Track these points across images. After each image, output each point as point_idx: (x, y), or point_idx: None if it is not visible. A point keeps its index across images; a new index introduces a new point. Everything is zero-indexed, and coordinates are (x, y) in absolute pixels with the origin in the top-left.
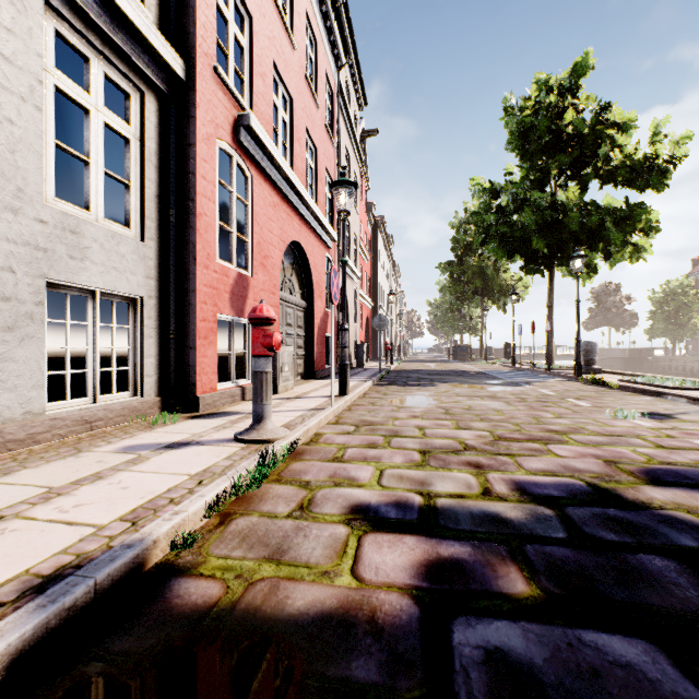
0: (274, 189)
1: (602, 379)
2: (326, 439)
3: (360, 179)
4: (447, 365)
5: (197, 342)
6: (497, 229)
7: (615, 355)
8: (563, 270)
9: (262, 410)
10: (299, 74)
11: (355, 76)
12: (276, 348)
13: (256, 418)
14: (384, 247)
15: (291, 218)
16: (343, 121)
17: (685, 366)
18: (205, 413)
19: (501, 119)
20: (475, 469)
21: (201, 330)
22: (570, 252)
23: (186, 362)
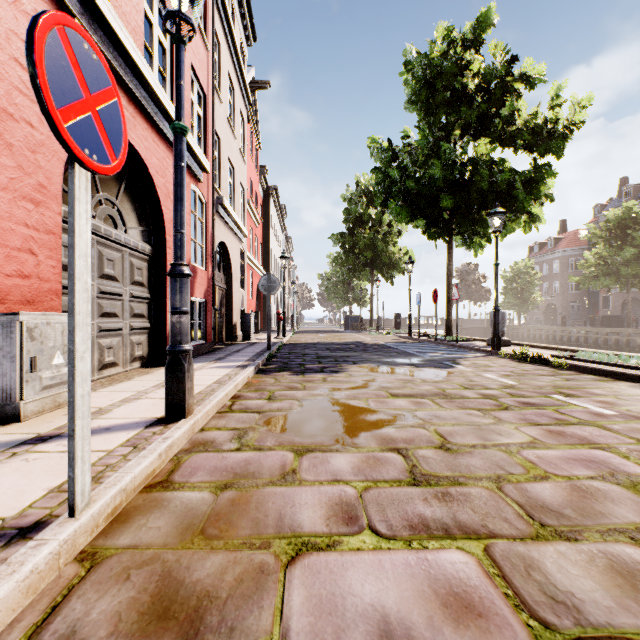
0: None
1: (540, 356)
2: None
3: (251, 134)
4: (342, 336)
5: None
6: (402, 186)
7: (477, 325)
8: (457, 239)
9: None
10: None
11: None
12: None
13: None
14: (277, 215)
15: None
16: (224, 36)
17: (529, 334)
18: None
19: (401, 74)
20: None
21: None
22: (476, 215)
23: None
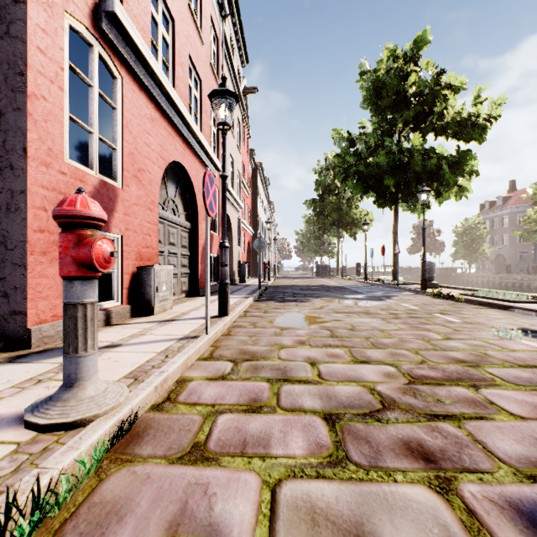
0: (152, 102)
1: (448, 293)
2: (189, 393)
3: (243, 128)
4: (313, 281)
5: (27, 258)
6: (356, 169)
7: None
8: (403, 205)
9: (76, 365)
10: (182, 1)
11: (238, 35)
12: (102, 266)
13: (65, 380)
14: (262, 186)
15: (172, 138)
16: (227, 70)
17: (478, 280)
18: (39, 350)
19: (357, 82)
20: (428, 466)
21: (36, 243)
22: (413, 190)
23: (11, 283)
